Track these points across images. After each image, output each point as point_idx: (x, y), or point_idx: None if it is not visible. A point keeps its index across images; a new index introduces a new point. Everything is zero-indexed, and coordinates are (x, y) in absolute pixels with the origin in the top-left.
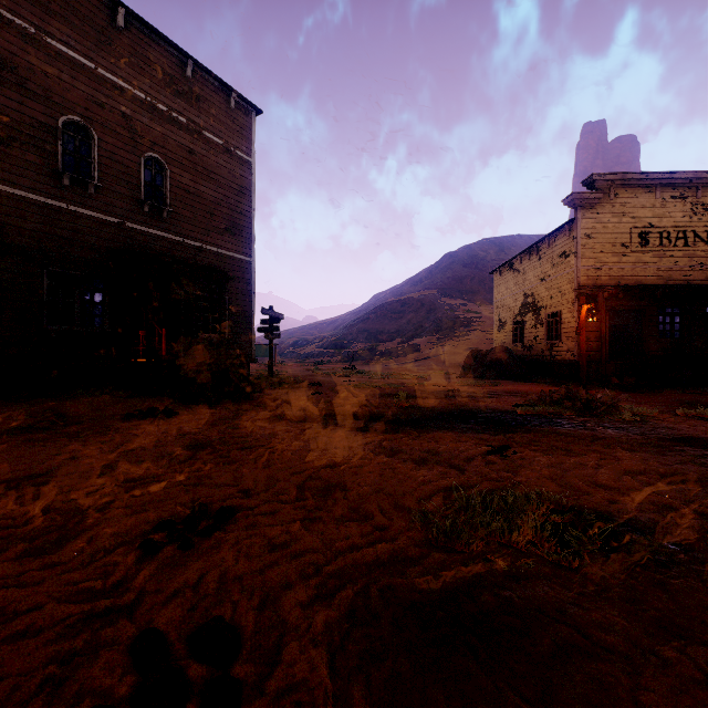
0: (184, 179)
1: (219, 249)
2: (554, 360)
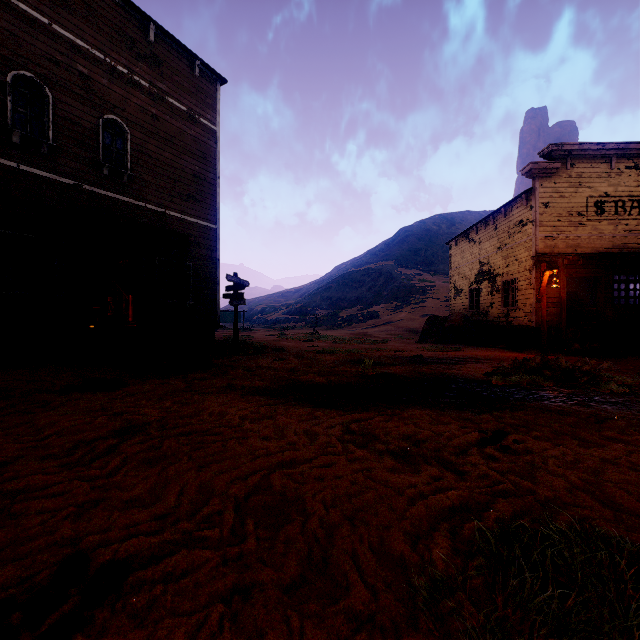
0: (146, 144)
1: (183, 215)
2: (511, 325)
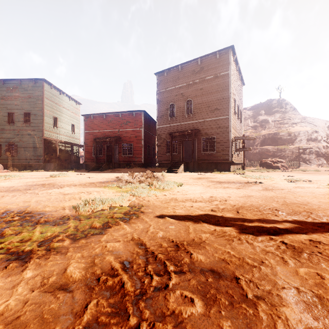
0: (198, 100)
1: (212, 118)
2: None
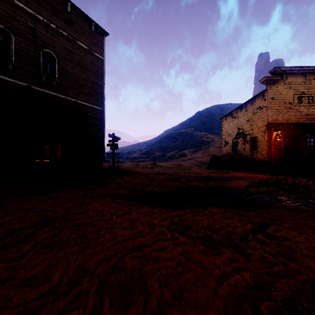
0: (66, 65)
1: (85, 103)
2: (254, 160)
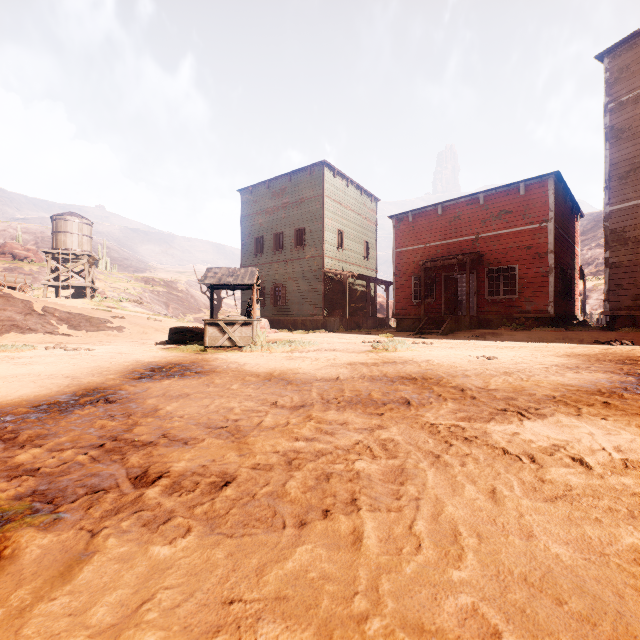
0: None
1: None
2: None
